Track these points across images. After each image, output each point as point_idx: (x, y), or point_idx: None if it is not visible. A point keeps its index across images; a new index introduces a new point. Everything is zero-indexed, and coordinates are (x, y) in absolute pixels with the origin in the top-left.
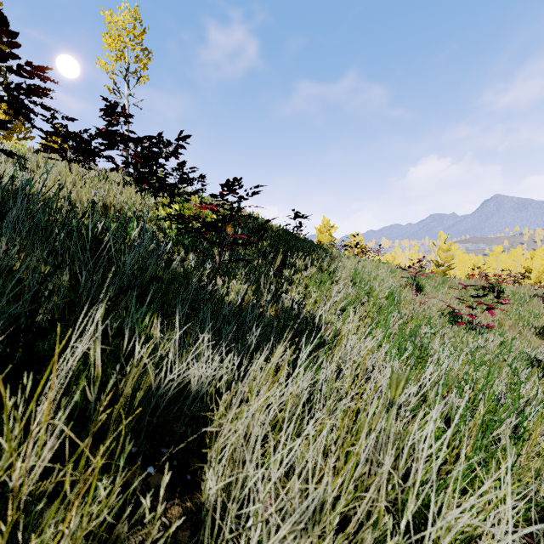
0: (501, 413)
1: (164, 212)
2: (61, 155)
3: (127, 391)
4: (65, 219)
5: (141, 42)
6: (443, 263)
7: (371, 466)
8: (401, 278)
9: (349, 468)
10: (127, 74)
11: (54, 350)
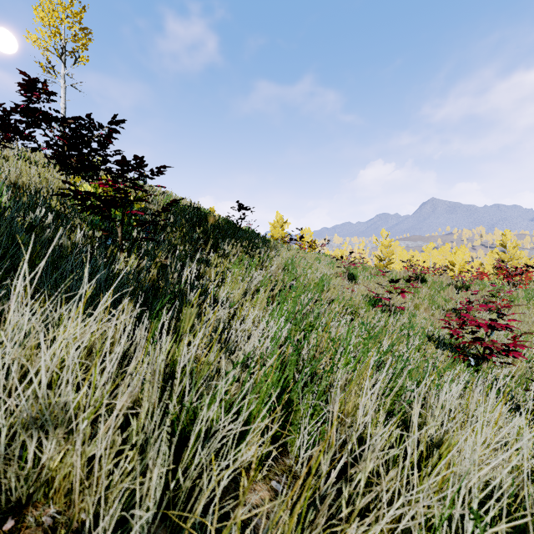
0: (354, 365)
1: None
2: None
3: None
4: None
5: (79, 20)
6: (385, 257)
7: (164, 390)
8: (338, 268)
9: (94, 375)
10: (63, 52)
11: None
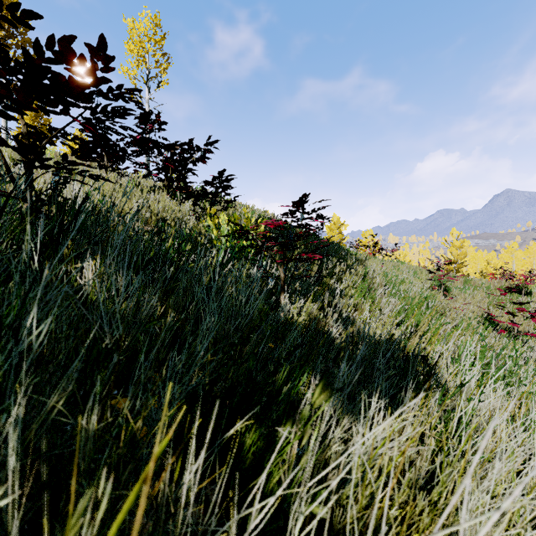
0: None
1: (211, 223)
2: (100, 164)
3: (378, 506)
4: (160, 248)
5: (161, 47)
6: (455, 260)
7: None
8: (425, 279)
9: None
10: (148, 79)
11: (222, 420)
